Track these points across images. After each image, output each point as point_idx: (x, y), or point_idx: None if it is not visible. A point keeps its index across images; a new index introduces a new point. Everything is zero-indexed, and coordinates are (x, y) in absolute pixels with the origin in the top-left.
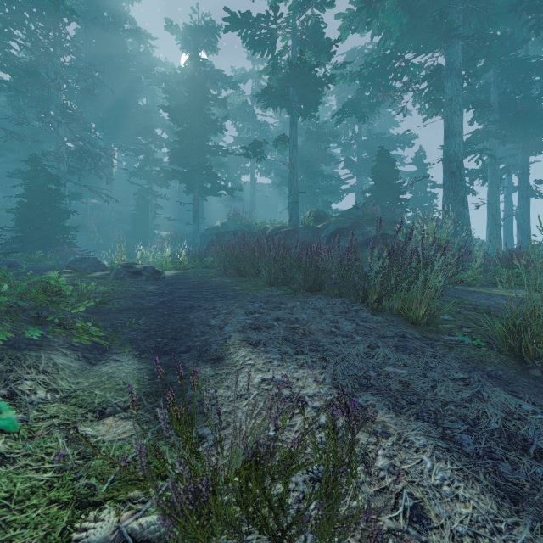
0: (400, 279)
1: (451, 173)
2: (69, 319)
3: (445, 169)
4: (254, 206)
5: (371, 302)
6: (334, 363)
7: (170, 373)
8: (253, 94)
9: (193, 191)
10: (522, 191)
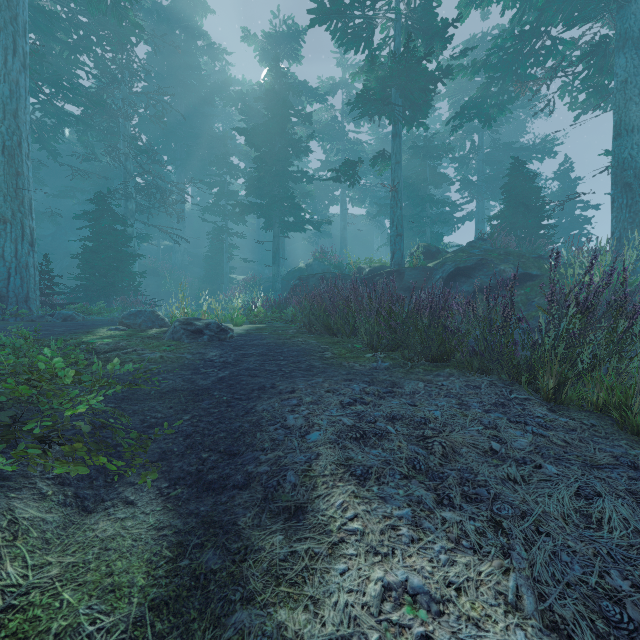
0: (608, 354)
1: (626, 186)
2: (65, 424)
3: (614, 180)
4: (345, 243)
5: (543, 388)
6: (523, 540)
7: (210, 544)
8: (343, 108)
9: (272, 227)
10: None
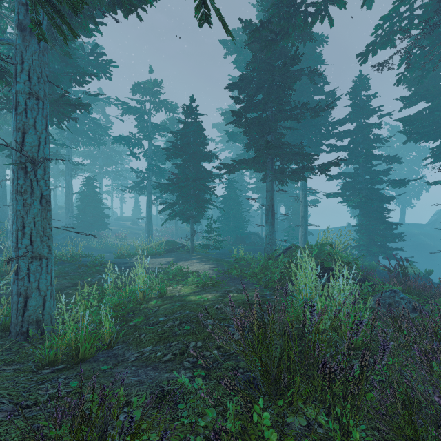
0: None
1: None
2: None
3: None
4: None
5: None
6: None
7: None
8: None
9: None
10: (121, 200)
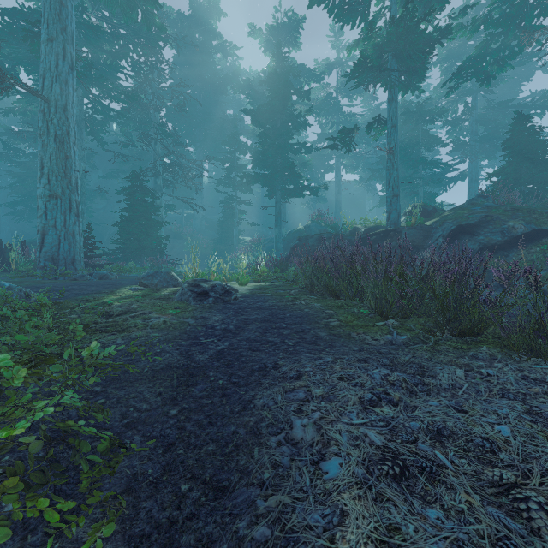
0: None
1: None
2: (6, 444)
3: None
4: (339, 206)
5: None
6: None
7: None
8: (338, 85)
9: (275, 194)
10: None
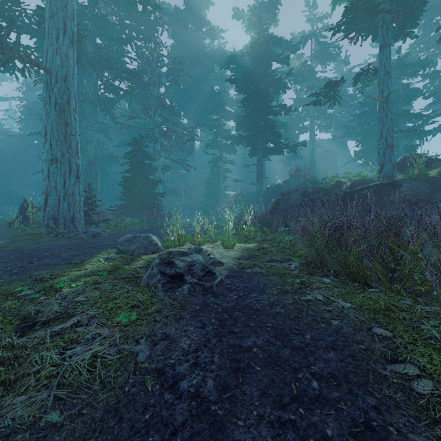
0: None
1: None
2: None
3: None
4: (314, 162)
5: None
6: None
7: None
8: (312, 54)
9: (256, 152)
10: None
